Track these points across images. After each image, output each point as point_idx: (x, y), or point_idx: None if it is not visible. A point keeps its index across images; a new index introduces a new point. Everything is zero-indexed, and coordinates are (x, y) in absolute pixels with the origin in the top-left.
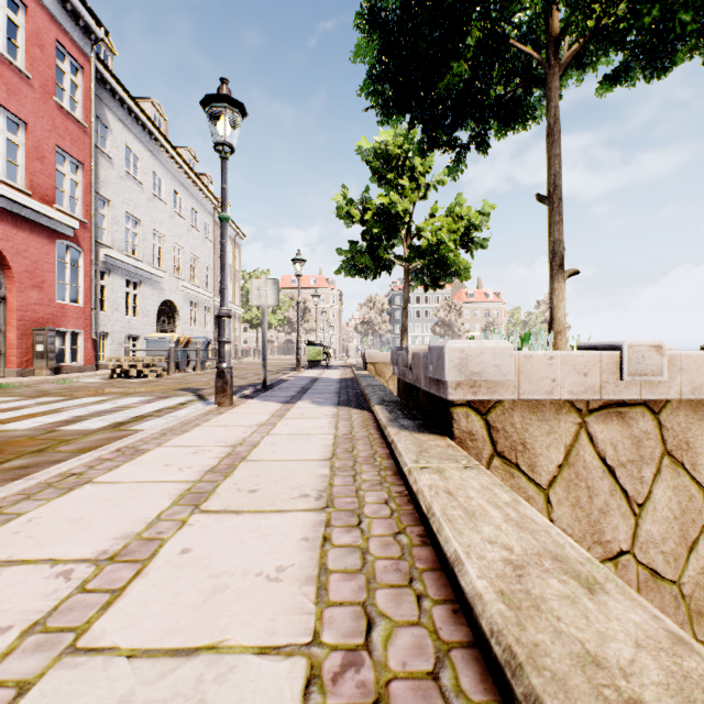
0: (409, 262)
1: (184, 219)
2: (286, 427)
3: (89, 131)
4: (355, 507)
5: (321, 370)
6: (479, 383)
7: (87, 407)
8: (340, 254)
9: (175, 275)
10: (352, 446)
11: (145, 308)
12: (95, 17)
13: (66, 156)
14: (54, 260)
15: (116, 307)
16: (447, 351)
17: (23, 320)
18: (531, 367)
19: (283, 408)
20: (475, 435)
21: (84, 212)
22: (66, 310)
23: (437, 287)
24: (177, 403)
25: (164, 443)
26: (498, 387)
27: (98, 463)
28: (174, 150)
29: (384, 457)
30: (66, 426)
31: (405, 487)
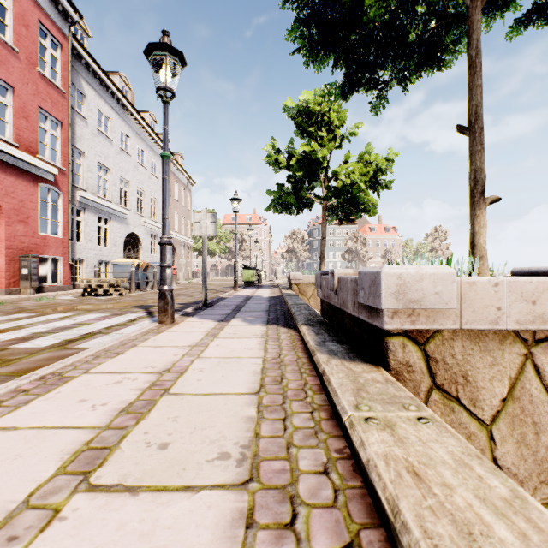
0: (327, 200)
1: (145, 168)
2: (217, 348)
3: (67, 96)
4: (287, 481)
5: (254, 289)
6: (417, 311)
7: (48, 323)
8: (269, 194)
9: (138, 213)
10: (281, 373)
11: (114, 239)
12: (71, 3)
13: (48, 116)
14: (37, 200)
15: (89, 238)
16: (383, 277)
17: (11, 249)
18: (475, 295)
19: (217, 327)
20: (413, 366)
21: (62, 162)
22: (47, 241)
23: (349, 221)
24: (128, 319)
25: (92, 369)
26: (439, 316)
27: (10, 397)
28: (137, 113)
29: (315, 389)
30: (19, 343)
31: (345, 441)
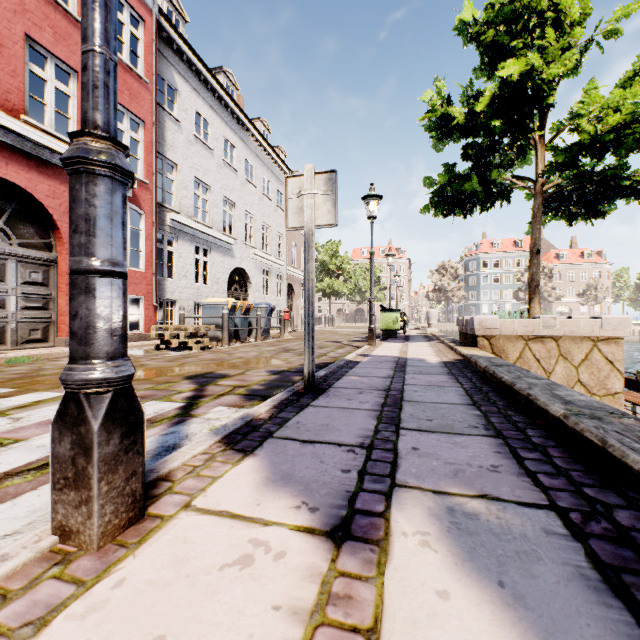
0: (548, 176)
1: (255, 187)
2: None
3: (151, 87)
4: None
5: (401, 342)
6: None
7: None
8: (428, 185)
9: (246, 243)
10: None
11: (215, 275)
12: None
13: (125, 113)
14: None
15: (184, 274)
16: None
17: None
18: None
19: None
20: None
21: (145, 173)
22: None
23: (592, 216)
24: None
25: None
26: None
27: None
28: (244, 115)
29: None
30: None
31: None
